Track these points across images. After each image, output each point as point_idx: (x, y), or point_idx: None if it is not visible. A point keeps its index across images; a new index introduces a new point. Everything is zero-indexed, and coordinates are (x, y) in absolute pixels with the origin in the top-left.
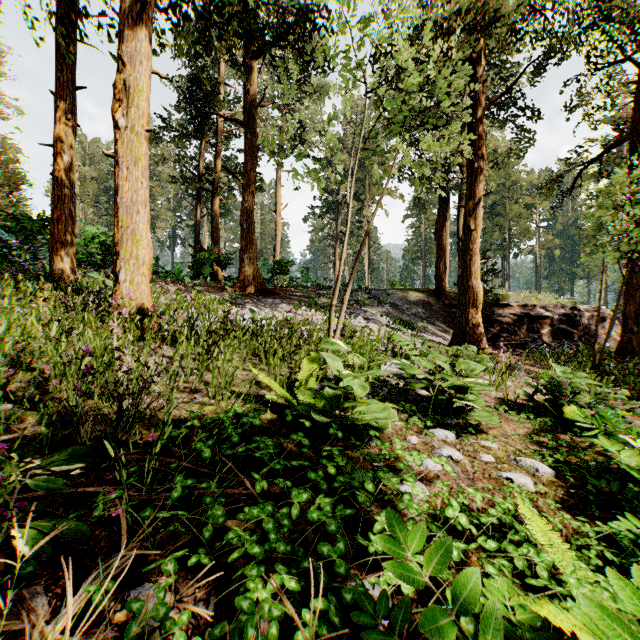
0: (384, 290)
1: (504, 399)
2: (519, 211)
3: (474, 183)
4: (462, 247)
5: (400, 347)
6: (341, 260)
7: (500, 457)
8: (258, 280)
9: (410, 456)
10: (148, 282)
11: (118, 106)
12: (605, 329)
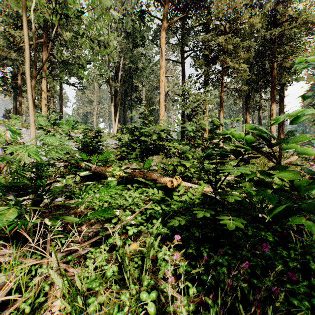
0: None
1: None
2: None
3: None
4: None
5: None
6: None
7: None
8: None
9: None
10: None
11: (271, 117)
12: None
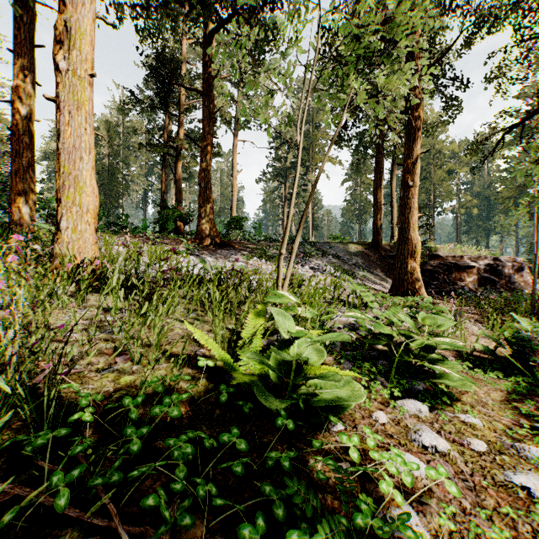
0: (327, 243)
1: (462, 352)
2: (442, 175)
3: (412, 142)
4: (401, 202)
5: (347, 295)
6: (290, 205)
7: (492, 441)
8: (214, 233)
9: (392, 464)
10: (93, 230)
11: (60, 48)
12: (523, 277)
